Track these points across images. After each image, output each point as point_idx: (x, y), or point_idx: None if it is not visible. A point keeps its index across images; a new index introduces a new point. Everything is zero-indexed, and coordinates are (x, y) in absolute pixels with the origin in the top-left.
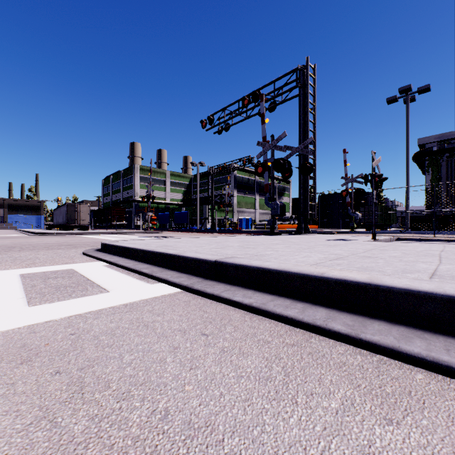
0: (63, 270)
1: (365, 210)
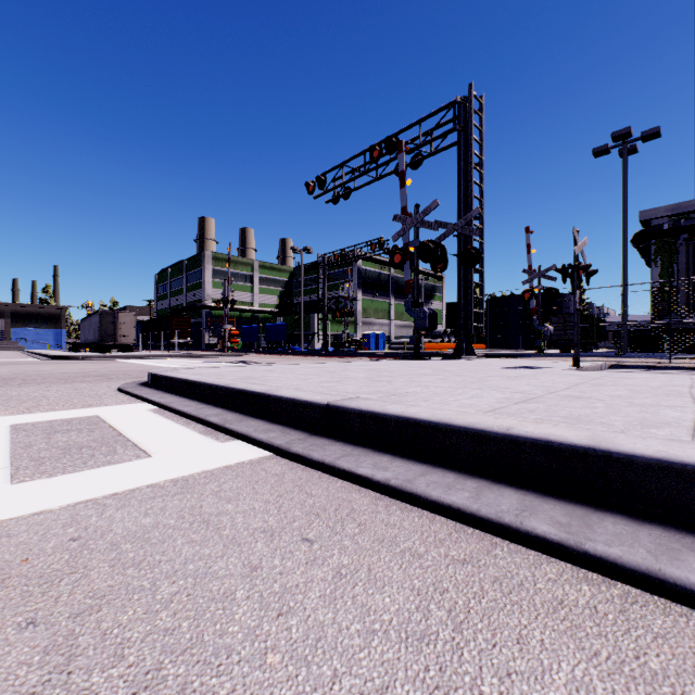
0: (82, 418)
1: (558, 320)
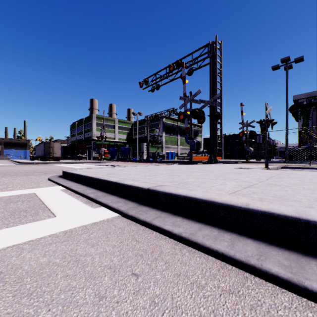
0: (26, 194)
1: (255, 146)
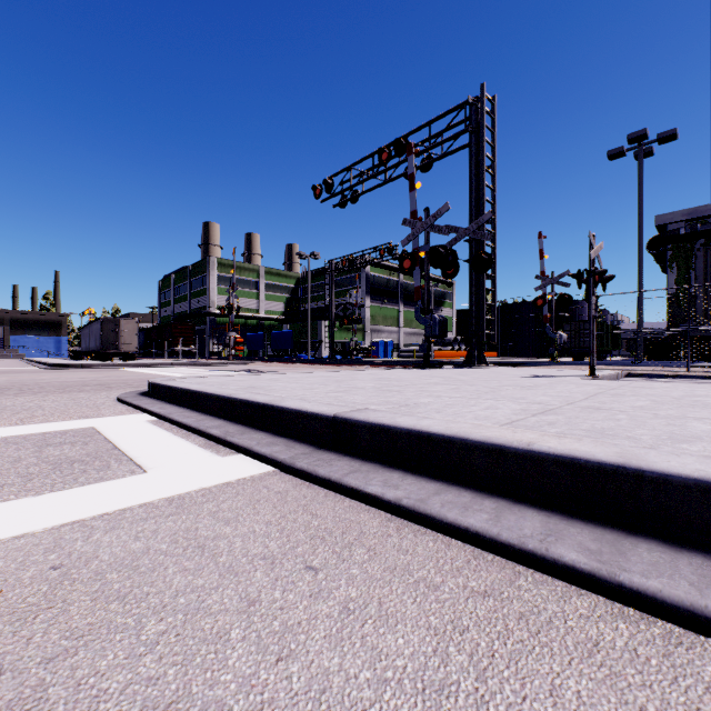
0: (77, 430)
1: (571, 328)
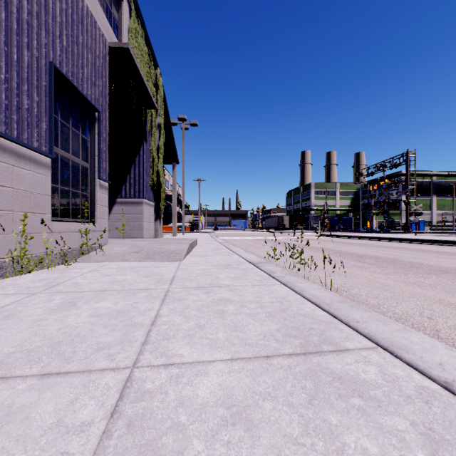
0: None
1: None
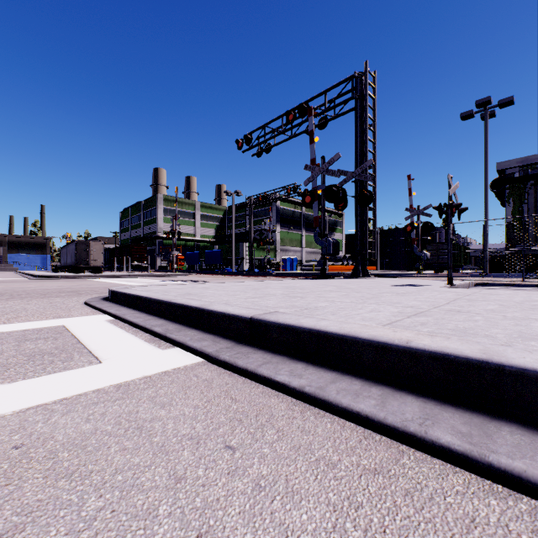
0: (51, 327)
1: (432, 248)
